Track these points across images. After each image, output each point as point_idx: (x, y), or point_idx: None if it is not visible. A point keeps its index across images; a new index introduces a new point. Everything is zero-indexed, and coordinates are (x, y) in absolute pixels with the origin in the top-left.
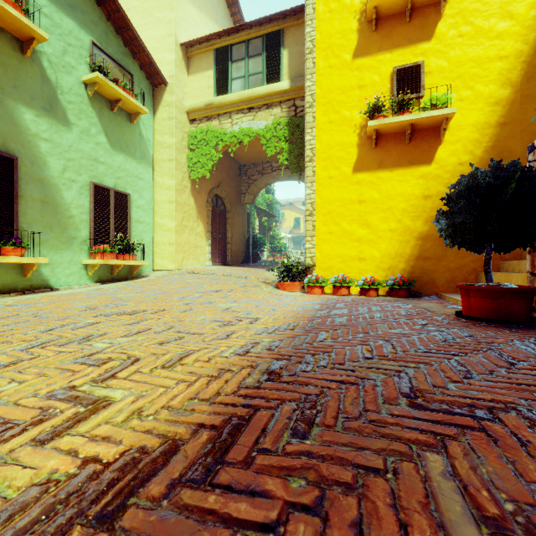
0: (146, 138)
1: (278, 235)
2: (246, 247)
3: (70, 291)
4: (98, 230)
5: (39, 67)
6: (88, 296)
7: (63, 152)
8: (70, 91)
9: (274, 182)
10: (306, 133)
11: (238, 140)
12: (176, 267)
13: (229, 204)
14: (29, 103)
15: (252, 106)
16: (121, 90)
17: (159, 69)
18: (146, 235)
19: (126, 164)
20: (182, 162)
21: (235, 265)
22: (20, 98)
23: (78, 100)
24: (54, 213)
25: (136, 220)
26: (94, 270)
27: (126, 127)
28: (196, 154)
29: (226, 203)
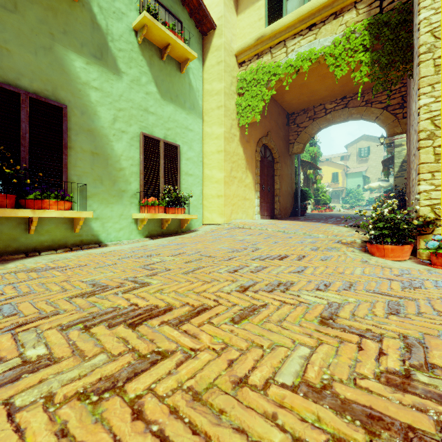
0: (196, 88)
1: (322, 188)
2: (294, 200)
3: (115, 247)
4: (148, 183)
5: (89, 12)
6: (122, 257)
7: (113, 102)
8: (120, 38)
9: (327, 126)
10: (419, 9)
11: (294, 69)
12: (224, 221)
13: (277, 155)
14: (79, 50)
15: (313, 23)
16: (169, 32)
17: (207, 10)
18: (196, 188)
19: (176, 115)
20: (231, 109)
21: (284, 219)
22: (70, 45)
23: (128, 48)
24: (104, 166)
25: (185, 173)
26: (143, 225)
27: (175, 77)
28: (245, 98)
29: (274, 153)
